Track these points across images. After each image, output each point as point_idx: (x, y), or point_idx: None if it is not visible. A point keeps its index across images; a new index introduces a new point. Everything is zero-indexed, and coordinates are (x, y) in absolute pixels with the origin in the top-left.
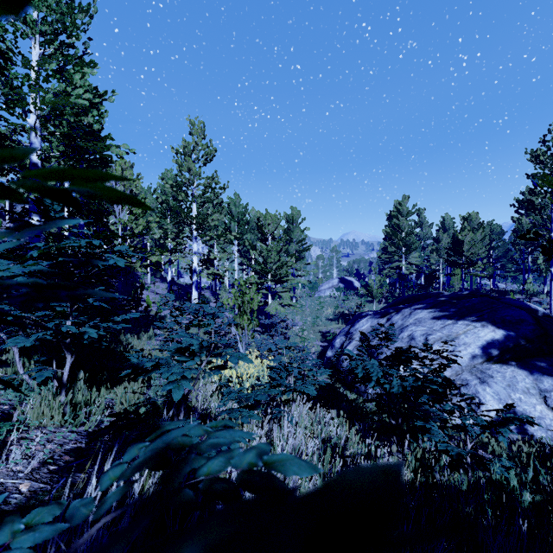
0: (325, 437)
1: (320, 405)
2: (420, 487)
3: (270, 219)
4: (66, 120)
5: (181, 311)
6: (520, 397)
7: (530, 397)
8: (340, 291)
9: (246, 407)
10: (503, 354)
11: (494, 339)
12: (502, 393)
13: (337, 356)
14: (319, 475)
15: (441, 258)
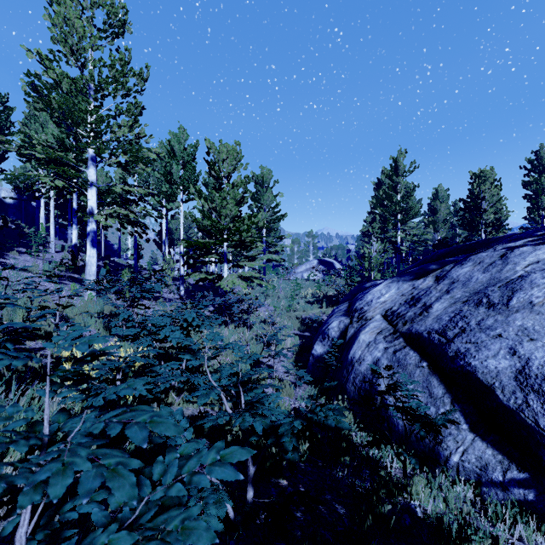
0: None
1: None
2: None
3: (226, 151)
4: None
5: None
6: None
7: None
8: (321, 272)
9: None
10: None
11: None
12: None
13: (337, 354)
14: None
15: (438, 233)
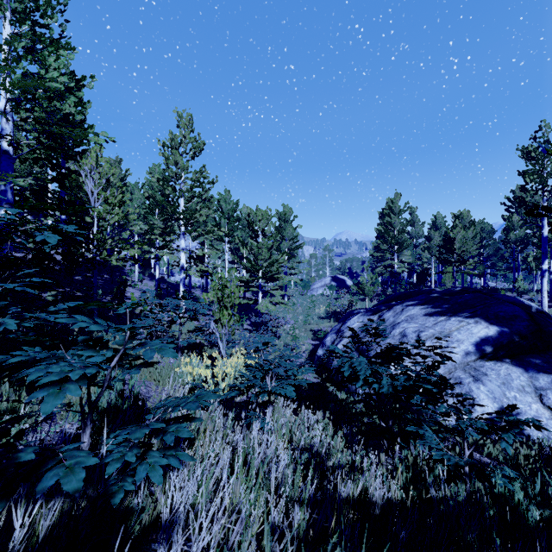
0: (305, 445)
1: (308, 406)
2: (412, 503)
3: (261, 215)
4: (39, 104)
5: (161, 307)
6: (515, 395)
7: (525, 396)
8: (333, 289)
9: (181, 418)
10: (497, 351)
11: (488, 335)
12: (497, 391)
13: (328, 354)
14: (287, 499)
15: (433, 257)
